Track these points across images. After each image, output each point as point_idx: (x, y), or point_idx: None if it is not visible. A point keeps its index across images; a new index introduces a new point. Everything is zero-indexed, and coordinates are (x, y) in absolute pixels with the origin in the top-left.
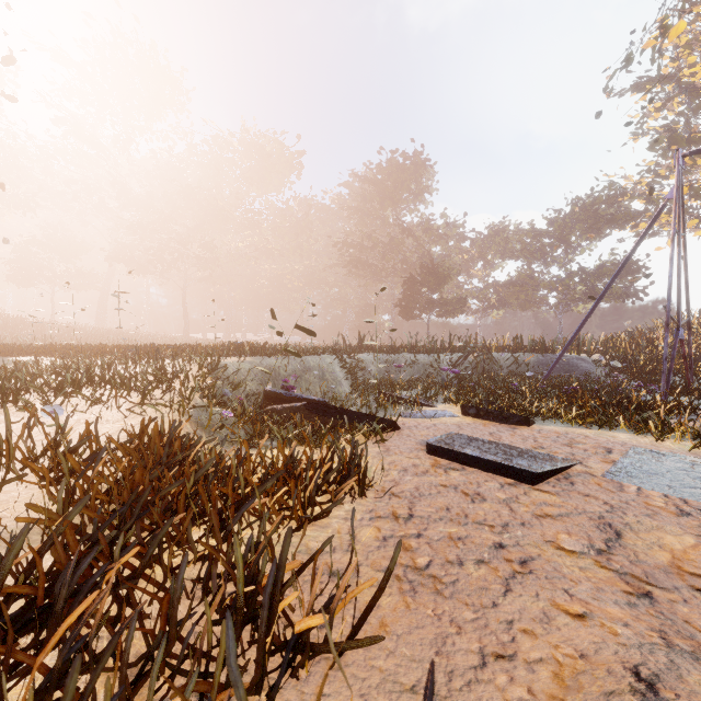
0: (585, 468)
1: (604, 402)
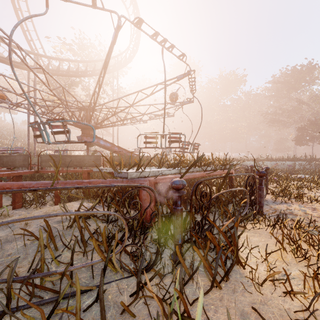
0: None
1: None
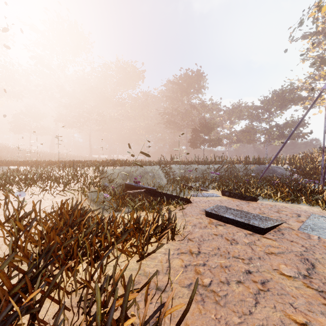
0: (288, 225)
1: (293, 189)
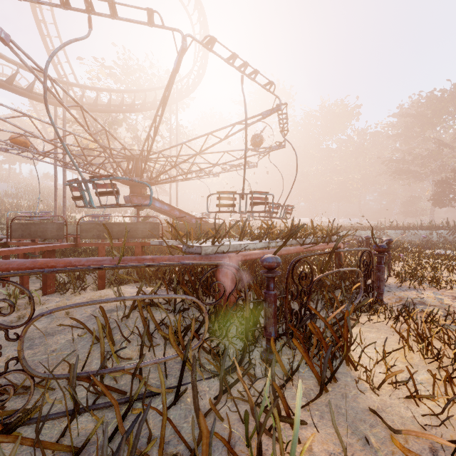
0: None
1: None
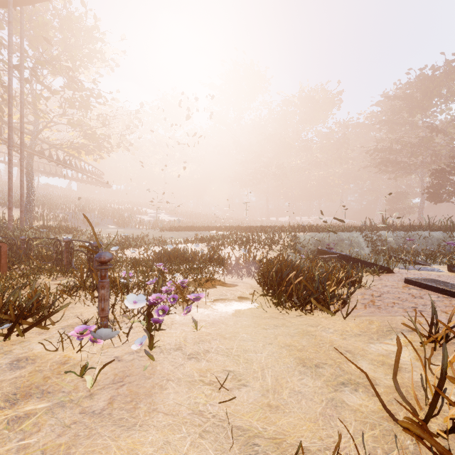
0: None
1: None
